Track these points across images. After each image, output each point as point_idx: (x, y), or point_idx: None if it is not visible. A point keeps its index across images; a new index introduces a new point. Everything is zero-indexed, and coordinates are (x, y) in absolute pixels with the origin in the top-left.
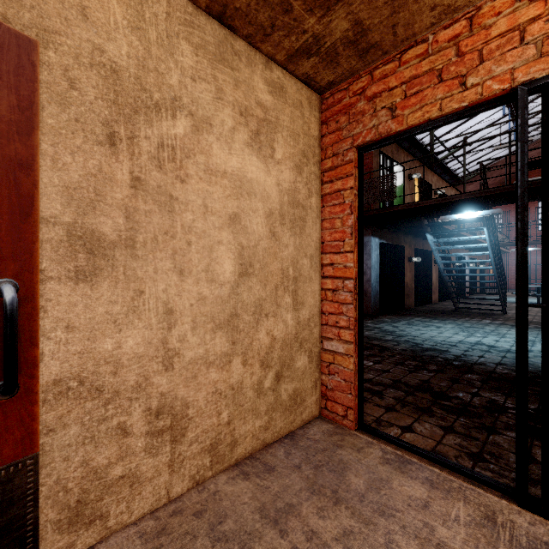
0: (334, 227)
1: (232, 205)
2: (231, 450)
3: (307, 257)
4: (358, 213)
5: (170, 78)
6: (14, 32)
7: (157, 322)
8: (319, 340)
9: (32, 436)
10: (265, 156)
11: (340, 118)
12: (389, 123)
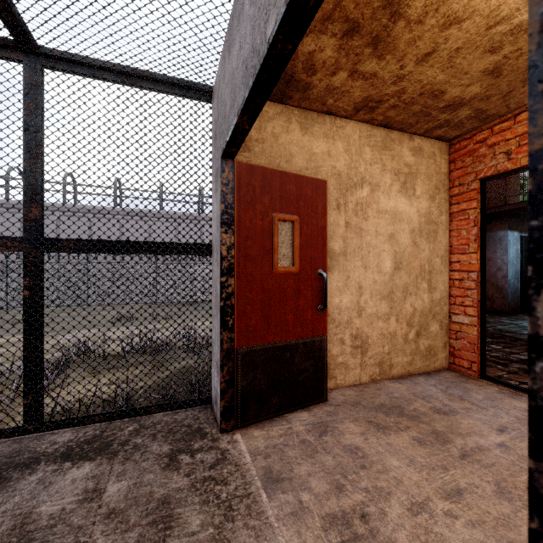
0: (461, 236)
1: (390, 229)
2: (389, 369)
3: (438, 257)
4: (480, 225)
5: (360, 169)
6: (321, 180)
7: (355, 292)
8: (448, 315)
9: (325, 328)
10: (409, 195)
11: (465, 159)
12: (505, 163)
